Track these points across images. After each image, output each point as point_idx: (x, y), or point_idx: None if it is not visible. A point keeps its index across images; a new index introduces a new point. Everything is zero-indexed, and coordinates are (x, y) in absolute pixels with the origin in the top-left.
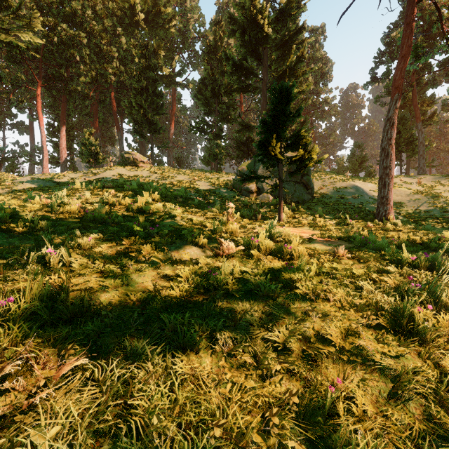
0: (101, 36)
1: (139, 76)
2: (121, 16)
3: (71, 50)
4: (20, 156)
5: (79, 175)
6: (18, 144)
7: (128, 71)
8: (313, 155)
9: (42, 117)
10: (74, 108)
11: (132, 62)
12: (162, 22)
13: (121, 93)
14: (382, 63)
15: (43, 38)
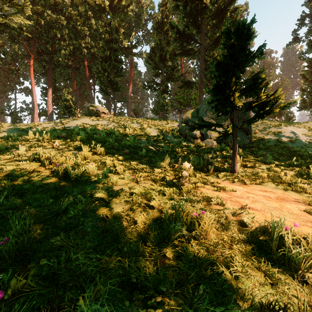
0: (76, 19)
1: (104, 47)
2: (91, 4)
3: (54, 30)
4: (22, 110)
5: (50, 125)
6: (25, 102)
7: (97, 46)
8: (279, 99)
9: (34, 81)
10: (60, 75)
11: (101, 39)
12: (122, 8)
13: (91, 62)
14: (304, 25)
15: (34, 22)
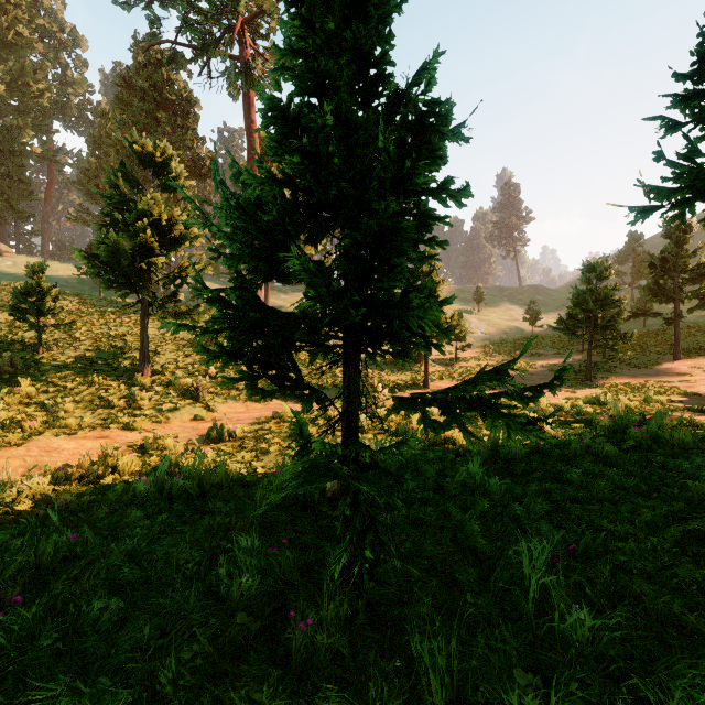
0: None
1: (1, 161)
2: None
3: None
4: None
5: None
6: None
7: None
8: None
9: None
10: None
11: None
12: (32, 94)
13: None
14: None
15: None
